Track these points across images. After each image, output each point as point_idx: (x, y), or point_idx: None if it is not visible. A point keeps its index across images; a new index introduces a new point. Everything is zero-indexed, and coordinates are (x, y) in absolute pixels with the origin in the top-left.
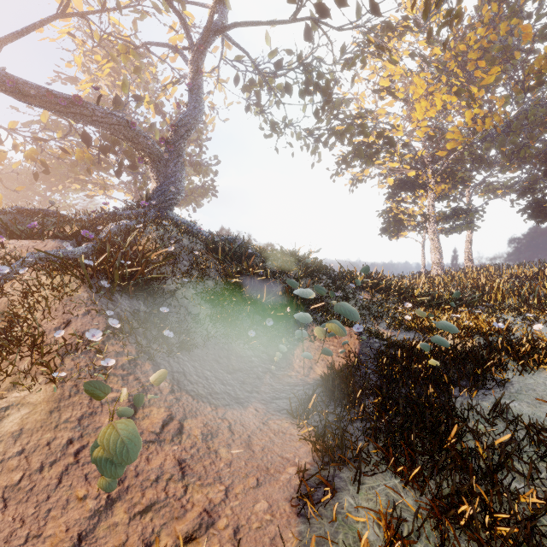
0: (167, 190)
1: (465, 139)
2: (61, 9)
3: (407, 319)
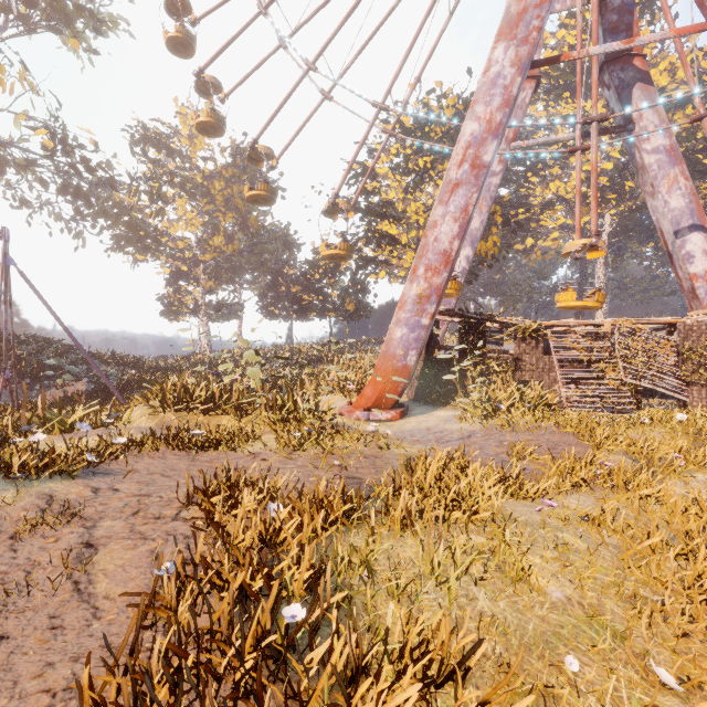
0: None
1: (218, 254)
2: None
3: (126, 378)
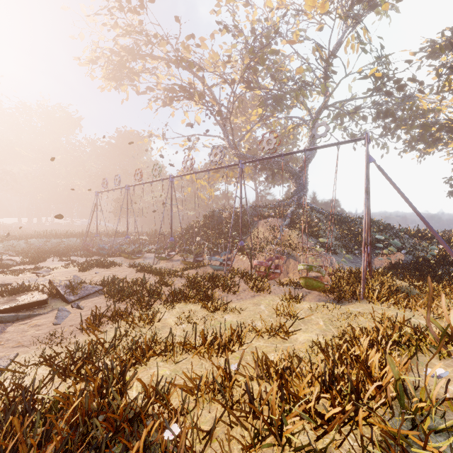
0: (301, 190)
1: None
2: (259, 121)
3: (435, 252)
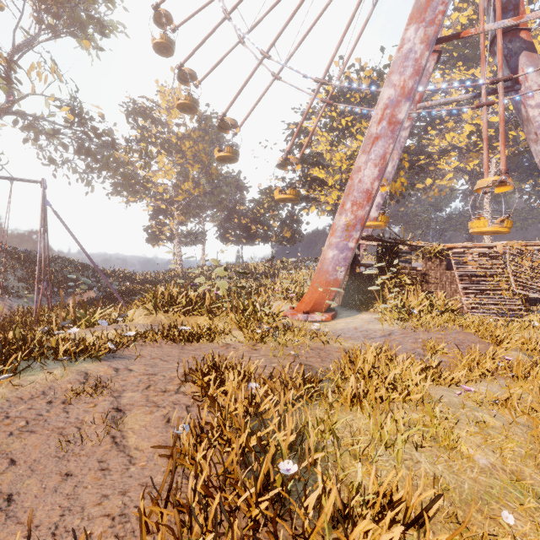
0: None
1: (188, 196)
2: None
3: (123, 288)
